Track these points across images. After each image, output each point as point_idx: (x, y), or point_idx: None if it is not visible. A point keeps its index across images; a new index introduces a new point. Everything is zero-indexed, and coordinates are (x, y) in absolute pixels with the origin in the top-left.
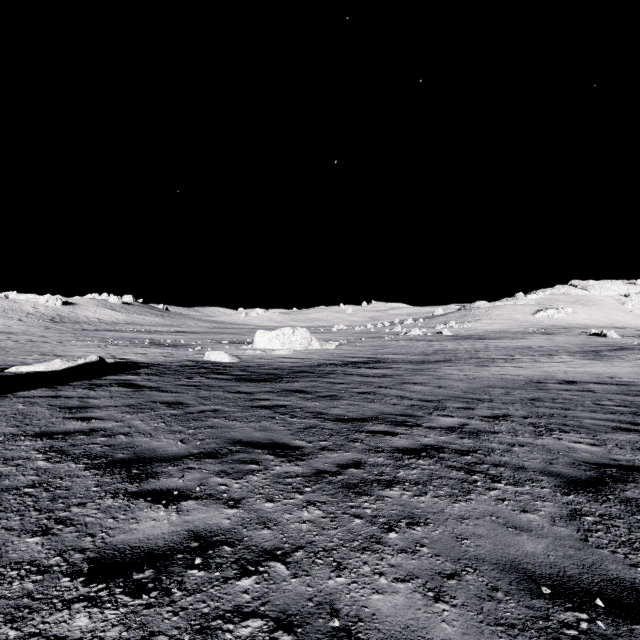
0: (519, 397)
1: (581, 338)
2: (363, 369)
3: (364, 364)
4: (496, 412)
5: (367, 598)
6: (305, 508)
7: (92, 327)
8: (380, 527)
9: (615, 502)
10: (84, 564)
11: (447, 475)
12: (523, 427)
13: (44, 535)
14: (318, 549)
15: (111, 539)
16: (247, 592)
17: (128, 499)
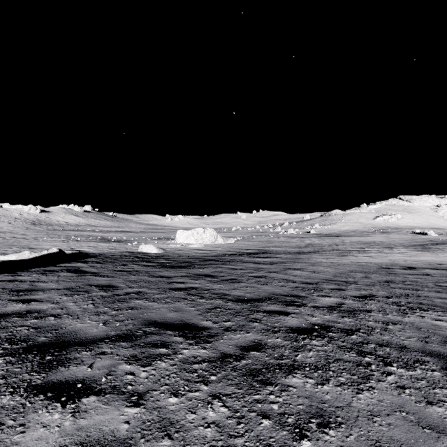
0: (376, 280)
1: (409, 236)
2: (255, 258)
3: (256, 254)
4: (363, 292)
5: None
6: (210, 404)
7: (61, 228)
8: (290, 431)
9: None
10: None
11: (341, 357)
12: (389, 306)
13: None
14: None
15: None
16: None
17: (27, 395)
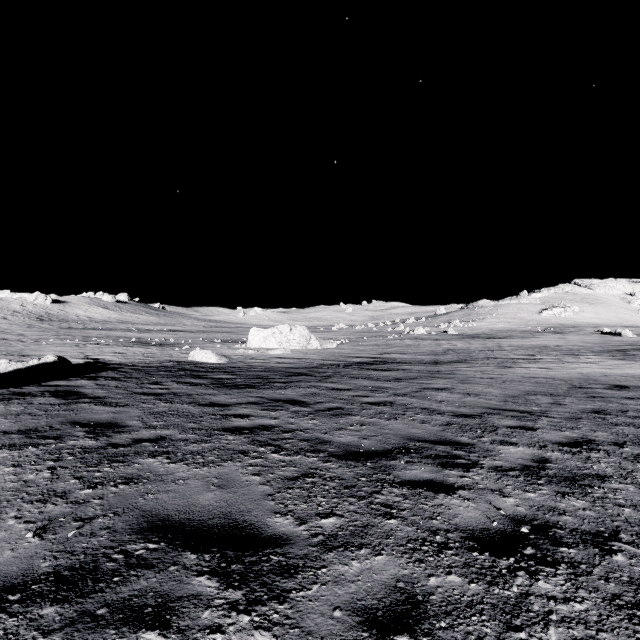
0: (577, 408)
1: (595, 337)
2: (370, 371)
3: (370, 365)
4: (569, 435)
5: None
6: None
7: (80, 325)
8: None
9: None
10: None
11: None
12: (634, 465)
13: None
14: None
15: None
16: None
17: None
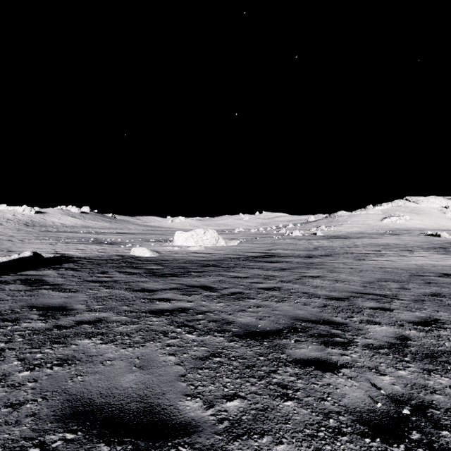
0: (419, 292)
1: (422, 237)
2: (262, 263)
3: (262, 258)
4: (419, 315)
5: None
6: None
7: (55, 229)
8: None
9: None
10: None
11: None
12: None
13: None
14: None
15: None
16: None
17: None
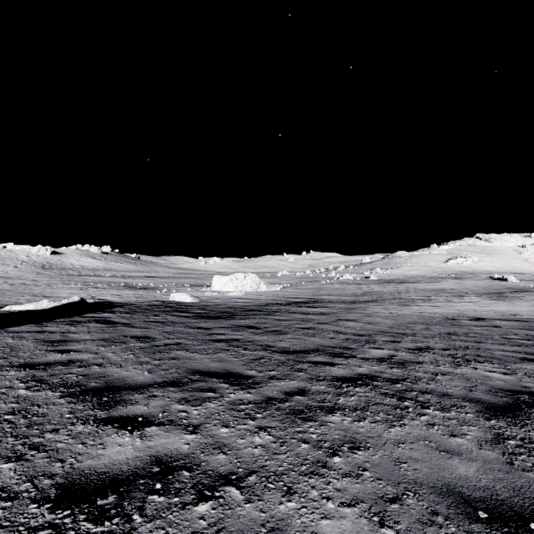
0: (437, 332)
1: (486, 282)
2: (304, 308)
3: (304, 304)
4: (419, 345)
5: (316, 523)
6: (257, 433)
7: (76, 273)
8: (325, 451)
9: (532, 426)
10: (52, 490)
11: (381, 402)
12: (443, 358)
13: (17, 461)
14: (269, 473)
15: (79, 464)
16: (204, 518)
17: (97, 425)
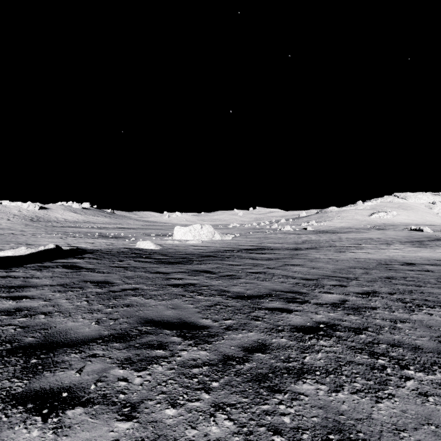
0: (377, 276)
1: (405, 232)
2: (253, 254)
3: (253, 250)
4: (365, 289)
5: None
6: (212, 417)
7: (59, 224)
8: None
9: None
10: None
11: (353, 359)
12: (394, 303)
13: None
14: None
15: None
16: None
17: (4, 407)
